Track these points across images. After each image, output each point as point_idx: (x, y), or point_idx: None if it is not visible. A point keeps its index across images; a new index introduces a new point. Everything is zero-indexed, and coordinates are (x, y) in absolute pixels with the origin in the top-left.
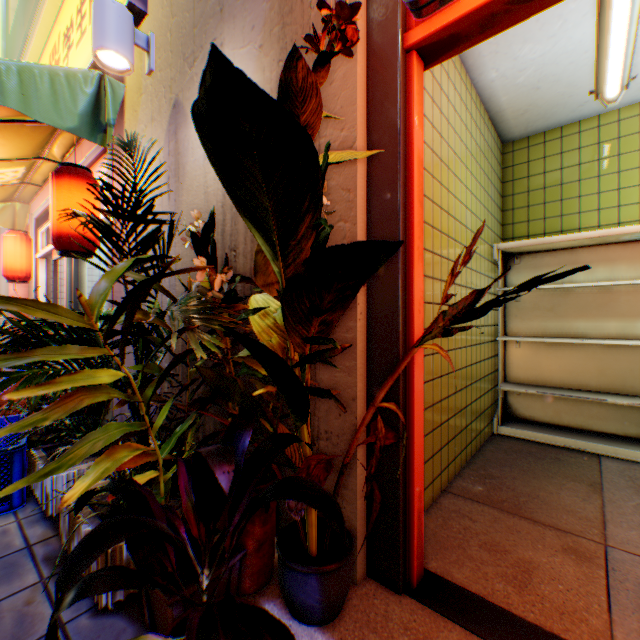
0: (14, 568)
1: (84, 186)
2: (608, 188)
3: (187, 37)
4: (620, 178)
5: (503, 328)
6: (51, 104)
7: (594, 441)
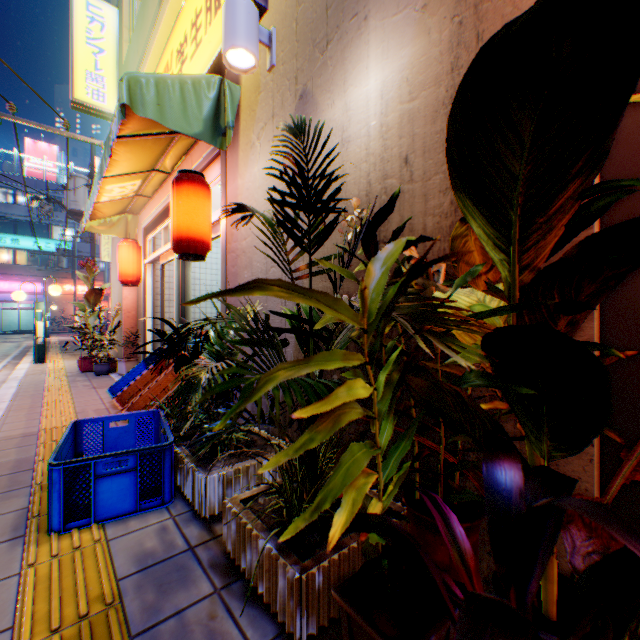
0: (185, 572)
1: (199, 191)
2: None
3: (317, 21)
4: None
5: None
6: (181, 112)
7: None
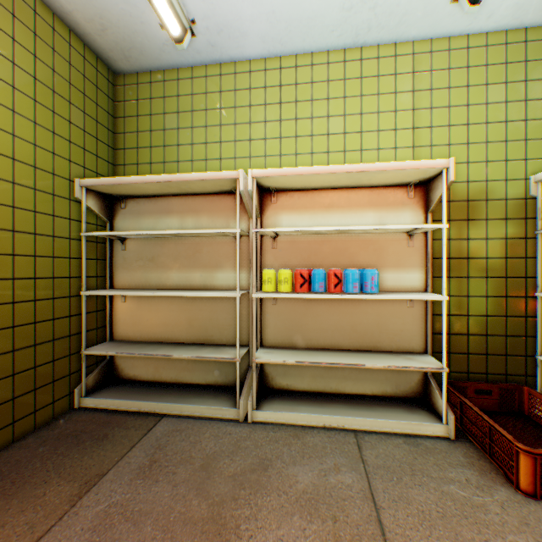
0: None
1: None
2: (200, 141)
3: None
4: (208, 133)
5: (111, 280)
6: None
7: (168, 399)
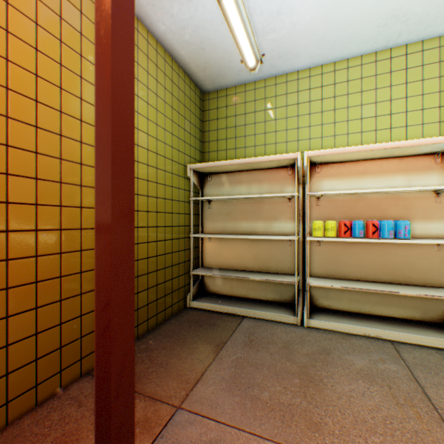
0: None
1: None
2: (260, 132)
3: None
4: (266, 126)
5: (202, 228)
6: None
7: (245, 307)
